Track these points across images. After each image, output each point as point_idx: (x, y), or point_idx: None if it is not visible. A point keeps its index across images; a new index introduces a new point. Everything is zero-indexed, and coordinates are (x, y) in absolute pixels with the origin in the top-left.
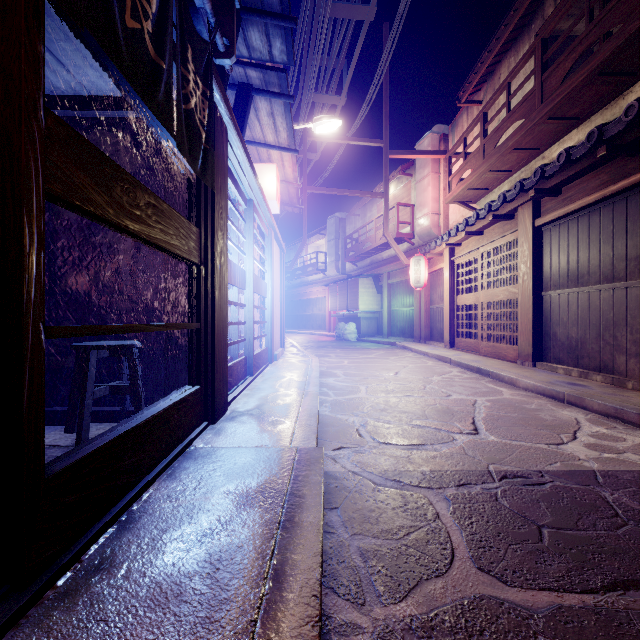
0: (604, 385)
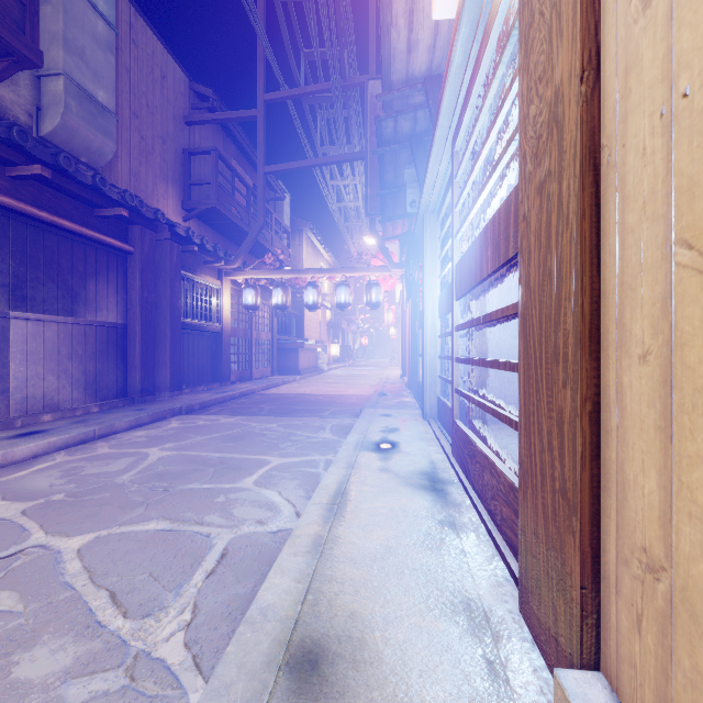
0: (9, 431)
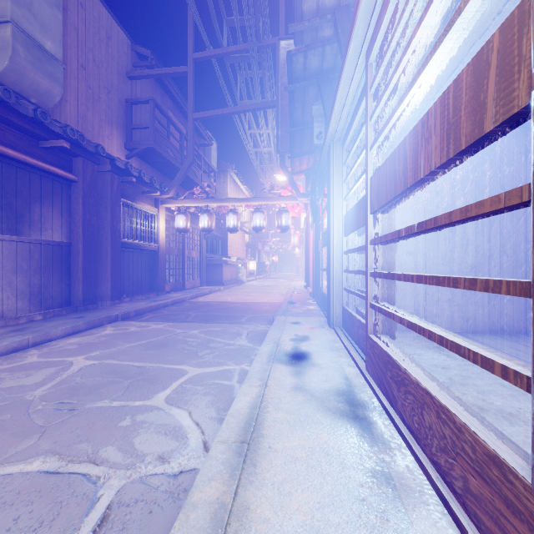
0: None
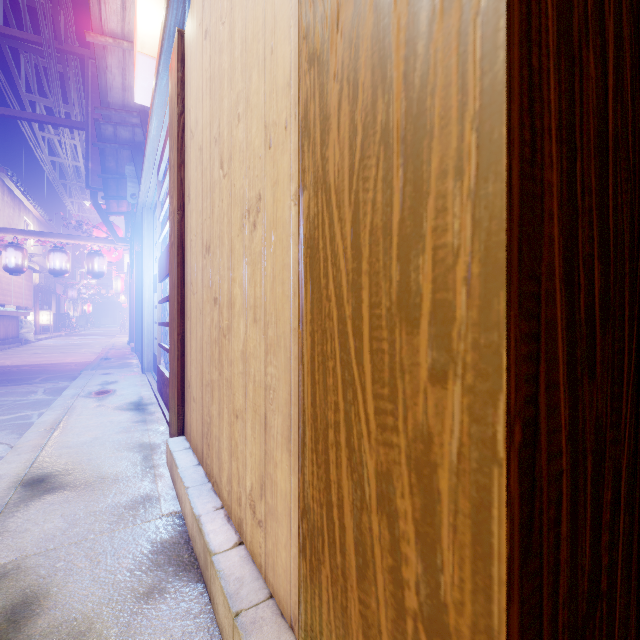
0: None
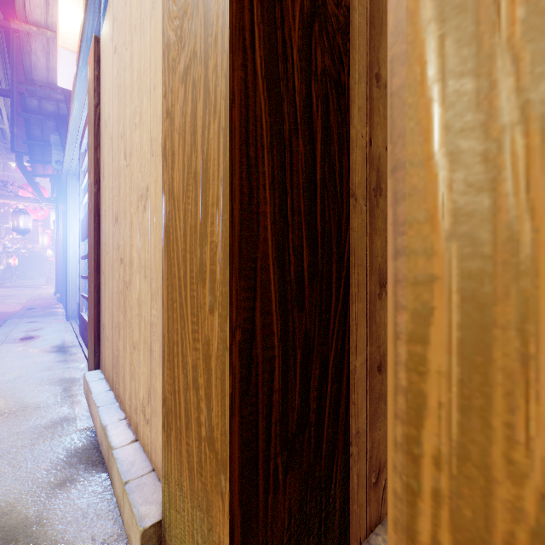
0: None
